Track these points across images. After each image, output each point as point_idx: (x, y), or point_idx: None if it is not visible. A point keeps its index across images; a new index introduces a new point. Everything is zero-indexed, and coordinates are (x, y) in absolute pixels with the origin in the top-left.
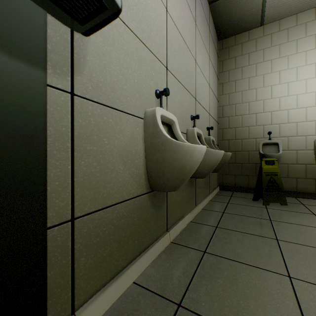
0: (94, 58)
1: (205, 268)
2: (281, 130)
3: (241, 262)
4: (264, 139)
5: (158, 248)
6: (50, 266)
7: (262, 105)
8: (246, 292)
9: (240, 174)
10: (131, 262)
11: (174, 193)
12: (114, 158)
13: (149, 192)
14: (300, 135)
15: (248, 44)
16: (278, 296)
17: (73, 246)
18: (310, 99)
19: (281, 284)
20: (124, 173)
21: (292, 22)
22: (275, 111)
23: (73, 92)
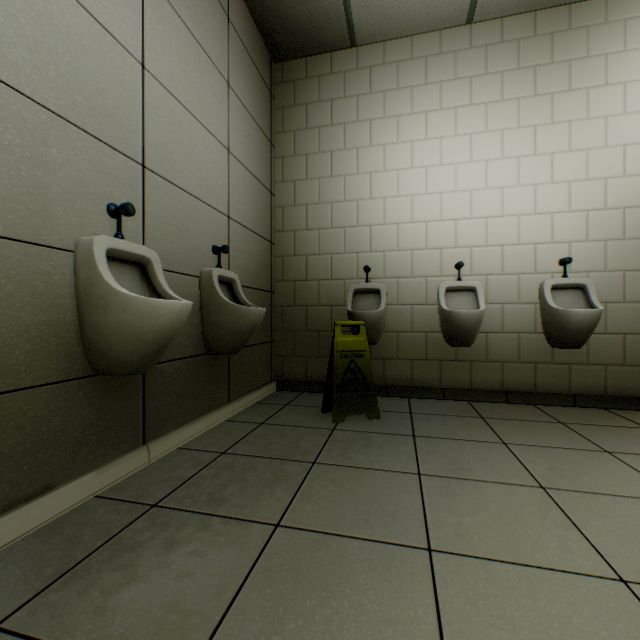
0: None
1: None
2: (387, 263)
3: None
4: (359, 282)
5: None
6: None
7: (356, 211)
8: None
9: (316, 355)
10: None
11: None
12: None
13: None
14: (417, 275)
15: (330, 81)
16: None
17: None
18: (433, 207)
19: None
20: None
21: (404, 52)
22: (377, 226)
23: None
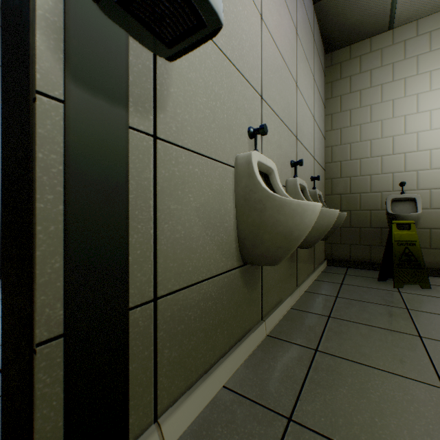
0: (178, 89)
1: (320, 372)
2: (419, 179)
3: (370, 366)
4: (394, 193)
5: (252, 342)
6: (132, 357)
7: (391, 144)
8: (382, 406)
9: (357, 243)
10: (219, 359)
11: (270, 268)
12: (201, 220)
13: (240, 266)
14: None
15: (369, 57)
16: (430, 414)
17: (155, 333)
18: None
19: (433, 398)
20: (211, 240)
21: (436, 23)
22: (410, 153)
23: (156, 135)
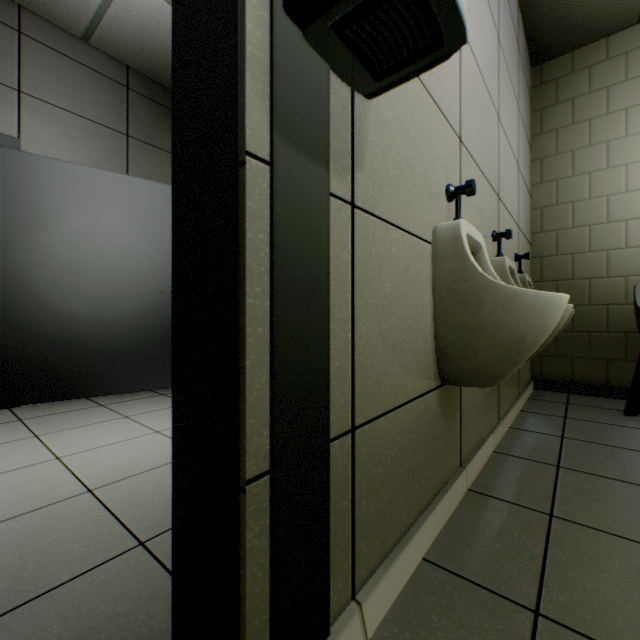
0: (374, 137)
1: (565, 548)
2: None
3: None
4: None
5: (452, 498)
6: (330, 508)
7: None
8: None
9: (584, 356)
10: (416, 519)
11: (469, 391)
12: (397, 320)
13: (438, 386)
14: None
15: (605, 68)
16: None
17: (353, 476)
18: None
19: None
20: (408, 349)
21: None
22: None
23: (353, 202)
